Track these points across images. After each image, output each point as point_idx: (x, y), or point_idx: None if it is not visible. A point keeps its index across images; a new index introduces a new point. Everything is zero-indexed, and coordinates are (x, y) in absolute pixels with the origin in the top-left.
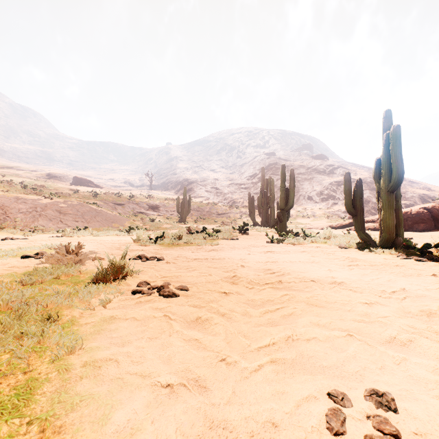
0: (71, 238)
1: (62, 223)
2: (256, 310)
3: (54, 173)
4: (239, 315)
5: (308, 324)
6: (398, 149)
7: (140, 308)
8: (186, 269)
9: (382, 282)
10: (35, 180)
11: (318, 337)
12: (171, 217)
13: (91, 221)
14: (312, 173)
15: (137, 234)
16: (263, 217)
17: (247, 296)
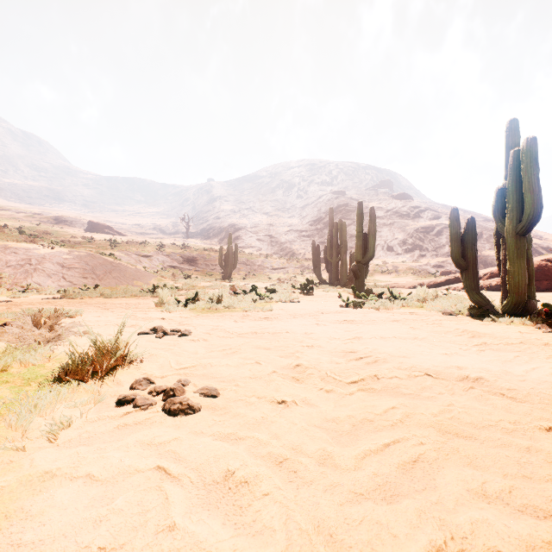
0: (72, 300)
1: (65, 281)
2: (346, 449)
3: (63, 216)
4: (313, 463)
5: (464, 494)
6: (533, 171)
7: (117, 443)
8: (221, 352)
9: (545, 378)
10: (37, 225)
11: (510, 550)
12: (213, 273)
13: (105, 278)
14: (392, 216)
15: (160, 296)
16: (332, 272)
17: (324, 411)
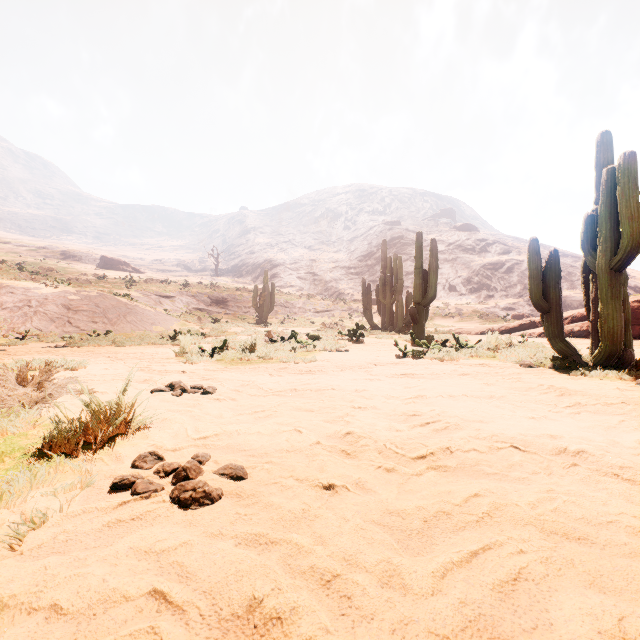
0: (78, 349)
1: (71, 326)
2: (419, 561)
3: (72, 250)
4: (374, 583)
5: (596, 638)
6: (632, 193)
7: (103, 551)
8: (252, 415)
9: None
10: (41, 261)
11: None
12: (246, 317)
13: (118, 323)
14: (455, 251)
15: (182, 344)
16: (386, 315)
17: (385, 499)
